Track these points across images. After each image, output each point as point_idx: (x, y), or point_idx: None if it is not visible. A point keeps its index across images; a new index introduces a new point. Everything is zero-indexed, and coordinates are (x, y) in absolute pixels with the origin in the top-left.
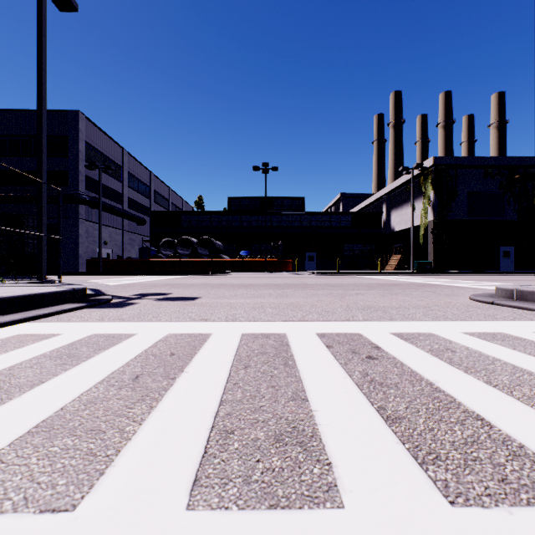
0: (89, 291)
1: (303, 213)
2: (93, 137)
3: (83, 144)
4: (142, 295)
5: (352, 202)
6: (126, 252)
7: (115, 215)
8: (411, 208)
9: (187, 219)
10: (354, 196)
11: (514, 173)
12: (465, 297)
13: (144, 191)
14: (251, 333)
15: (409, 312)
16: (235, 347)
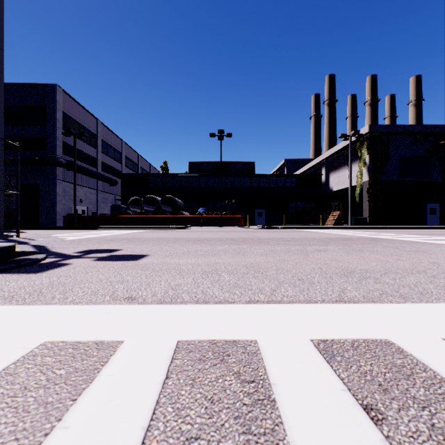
0: (30, 247)
1: (254, 175)
2: (69, 108)
3: (60, 113)
4: (87, 252)
5: (294, 167)
6: (100, 209)
7: (90, 176)
8: (349, 170)
9: (153, 180)
10: (297, 161)
11: (439, 139)
12: (440, 254)
13: (116, 156)
14: (193, 340)
15: (409, 281)
16: (144, 416)
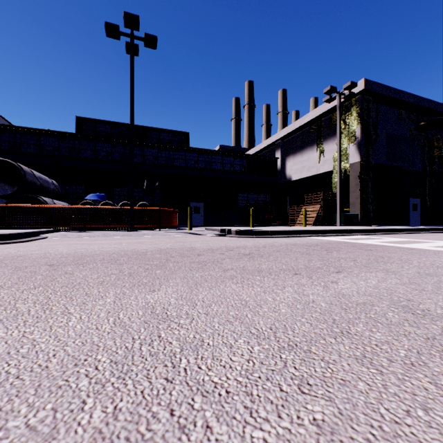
0: None
1: (189, 149)
2: None
3: None
4: None
5: None
6: None
7: None
8: (338, 144)
9: None
10: (233, 149)
11: (420, 120)
12: None
13: None
14: None
15: None
16: None
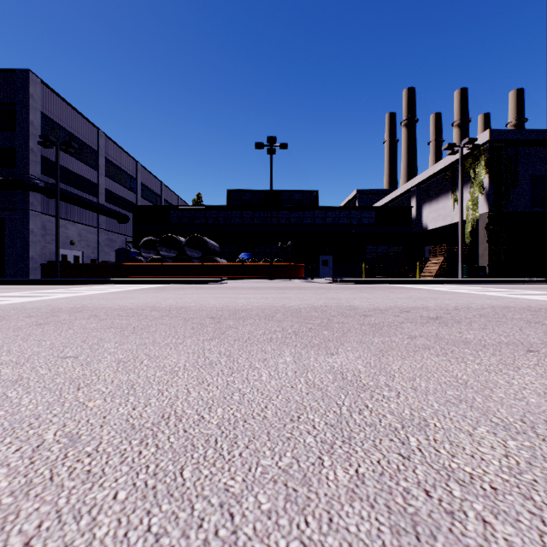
0: None
1: (317, 208)
2: (53, 109)
3: (36, 114)
4: None
5: (369, 200)
6: (103, 254)
7: (85, 208)
8: (459, 197)
9: (177, 215)
10: (372, 192)
11: None
12: None
13: (128, 183)
14: None
15: None
16: None
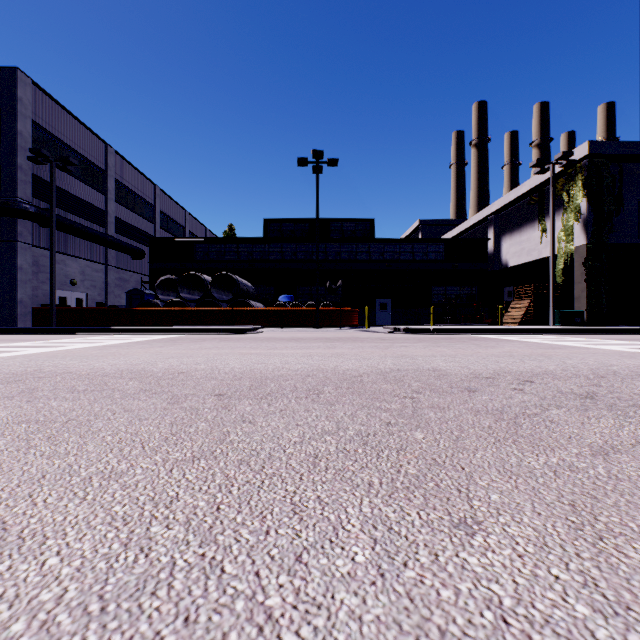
0: None
1: (373, 241)
2: (48, 117)
3: (26, 123)
4: None
5: (435, 232)
6: (112, 297)
7: (89, 240)
8: (550, 226)
9: (203, 249)
10: (438, 223)
11: None
12: None
13: (144, 210)
14: None
15: None
16: None
